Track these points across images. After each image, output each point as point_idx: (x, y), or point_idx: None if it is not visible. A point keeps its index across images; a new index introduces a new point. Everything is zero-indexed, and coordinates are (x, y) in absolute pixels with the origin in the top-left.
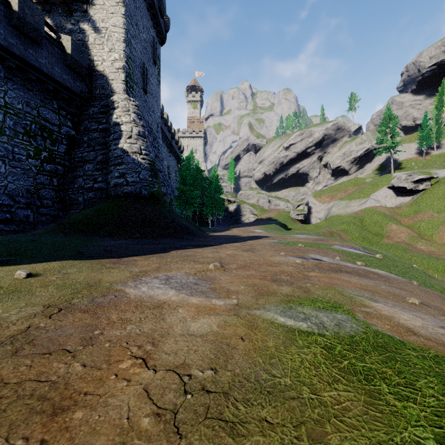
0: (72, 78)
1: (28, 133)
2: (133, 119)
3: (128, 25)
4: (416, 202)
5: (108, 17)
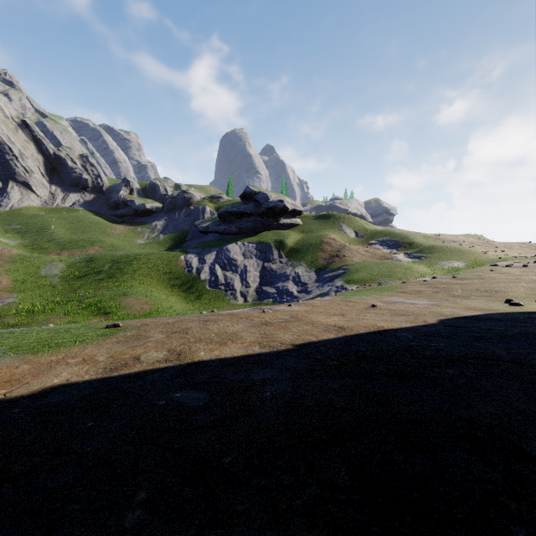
0: None
1: None
2: None
3: None
4: None
5: None
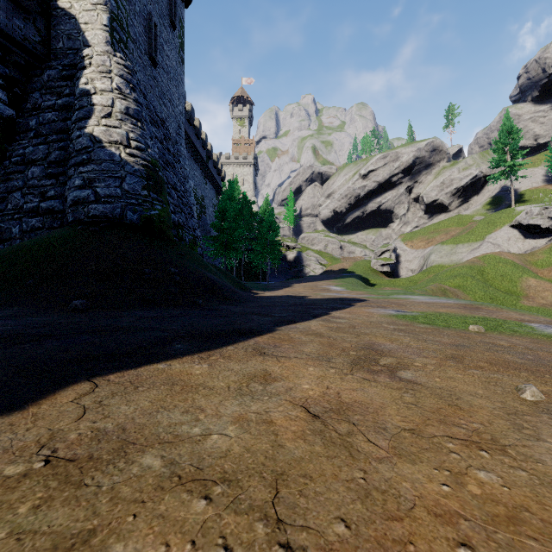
0: (4, 8)
1: None
2: (116, 86)
3: None
4: None
5: None
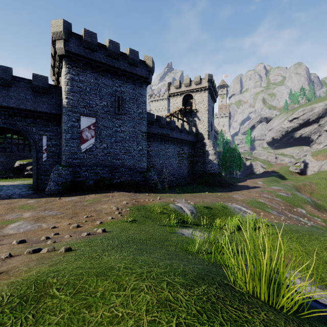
0: (194, 138)
1: (187, 157)
2: (212, 148)
3: (208, 116)
4: None
5: (202, 115)
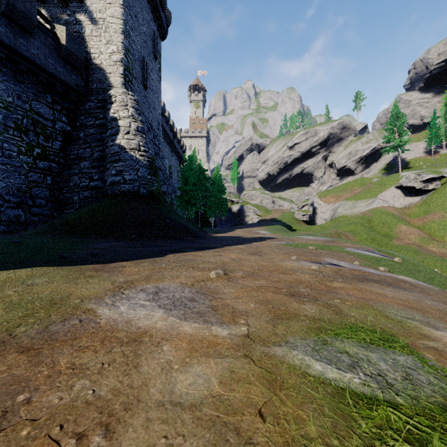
0: (67, 70)
1: (20, 128)
2: (131, 114)
3: (126, 16)
4: (426, 202)
5: (105, 8)
